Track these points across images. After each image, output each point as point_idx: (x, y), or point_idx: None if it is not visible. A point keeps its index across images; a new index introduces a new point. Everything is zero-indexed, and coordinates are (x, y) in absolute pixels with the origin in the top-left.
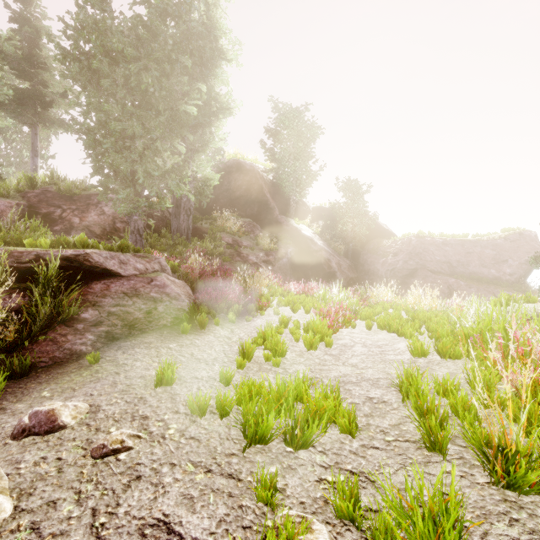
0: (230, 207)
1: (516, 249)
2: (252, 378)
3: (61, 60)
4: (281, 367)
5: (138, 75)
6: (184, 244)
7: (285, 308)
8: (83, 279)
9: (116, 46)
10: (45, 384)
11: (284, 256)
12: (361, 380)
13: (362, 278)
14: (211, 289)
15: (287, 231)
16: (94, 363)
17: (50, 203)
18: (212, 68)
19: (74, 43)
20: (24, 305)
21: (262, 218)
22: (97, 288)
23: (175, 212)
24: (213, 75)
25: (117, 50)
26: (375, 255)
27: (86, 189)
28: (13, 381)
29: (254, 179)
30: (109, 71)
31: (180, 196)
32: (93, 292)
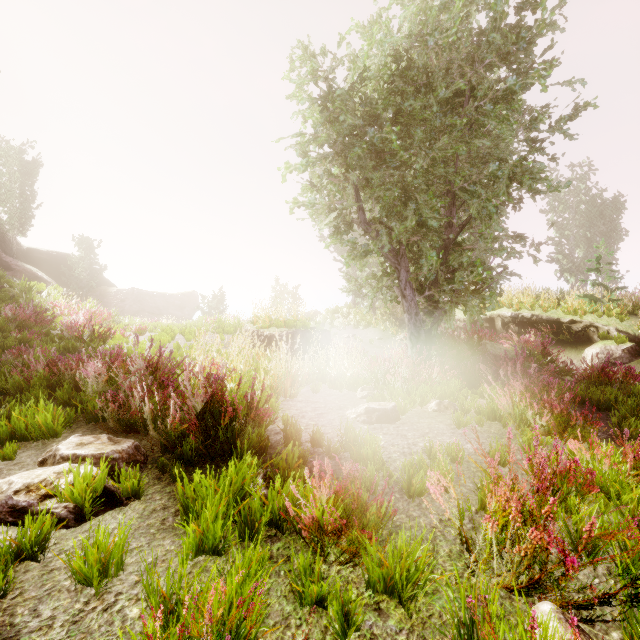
0: None
1: (190, 301)
2: None
3: None
4: None
5: None
6: None
7: None
8: None
9: None
10: None
11: None
12: None
13: None
14: None
15: (19, 272)
16: None
17: None
18: None
19: None
20: None
21: None
22: None
23: None
24: None
25: None
26: (105, 300)
27: None
28: None
29: None
30: None
31: None
32: None
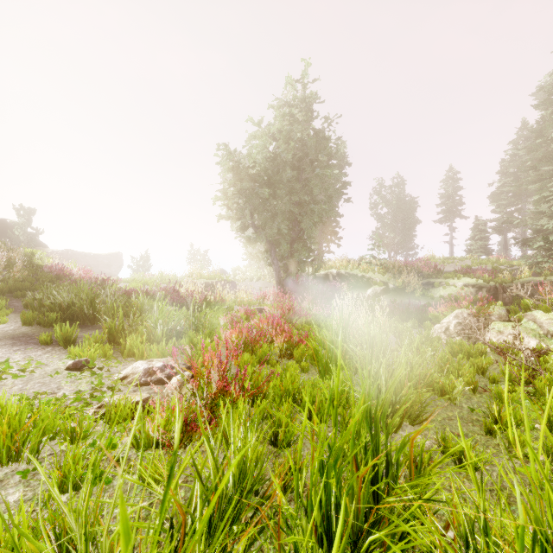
0: None
1: (116, 260)
2: None
3: None
4: None
5: None
6: None
7: None
8: None
9: None
10: None
11: None
12: None
13: None
14: None
15: None
16: None
17: None
18: None
19: None
20: None
21: None
22: None
23: None
24: None
25: None
26: None
27: None
28: None
29: None
30: None
31: None
32: None
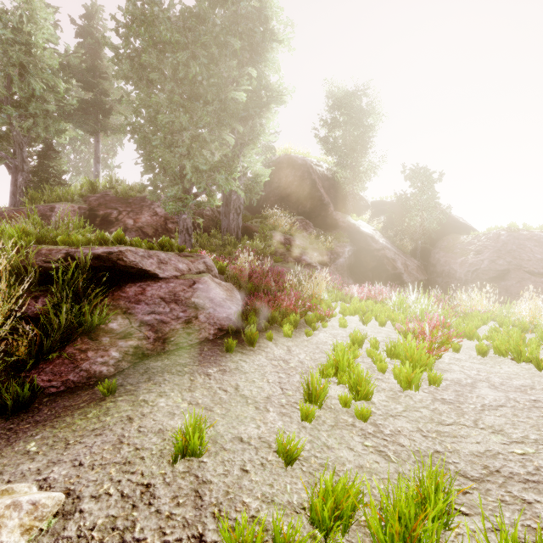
0: (281, 205)
1: None
2: (328, 443)
3: (114, 60)
4: (369, 421)
5: (186, 64)
6: (233, 243)
7: (351, 318)
8: (118, 281)
9: (163, 35)
10: (40, 425)
11: (341, 255)
12: (539, 475)
13: (433, 281)
14: (262, 294)
15: (343, 228)
16: (109, 395)
17: (108, 206)
18: (262, 53)
19: (125, 40)
20: (38, 313)
21: (315, 215)
22: (131, 292)
23: (224, 211)
24: (264, 60)
25: (165, 40)
26: (450, 253)
27: (141, 191)
28: (6, 417)
29: (306, 174)
30: (157, 63)
31: (230, 194)
32: (126, 296)
